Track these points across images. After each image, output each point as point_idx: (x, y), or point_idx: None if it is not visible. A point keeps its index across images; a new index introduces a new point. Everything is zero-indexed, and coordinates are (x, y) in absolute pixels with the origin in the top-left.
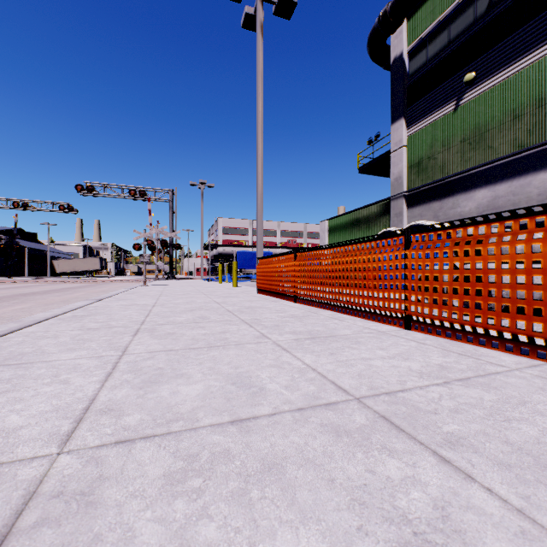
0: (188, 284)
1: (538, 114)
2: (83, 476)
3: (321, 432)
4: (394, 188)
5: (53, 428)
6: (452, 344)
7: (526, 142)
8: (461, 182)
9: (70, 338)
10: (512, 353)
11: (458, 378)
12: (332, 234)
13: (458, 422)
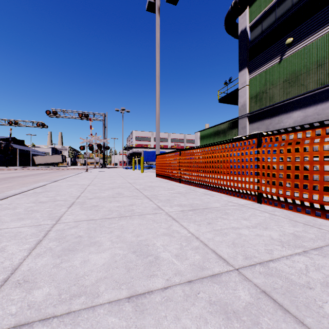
0: (113, 171)
1: None
2: None
3: (211, 313)
4: (241, 111)
5: None
6: (295, 215)
7: (326, 81)
8: (283, 107)
9: (24, 209)
10: None
11: (313, 247)
12: (202, 140)
13: None
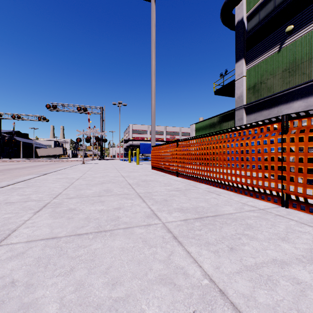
0: (110, 162)
1: None
2: None
3: None
4: (237, 103)
5: None
6: None
7: None
8: (283, 97)
9: None
10: None
11: None
12: (197, 132)
13: None
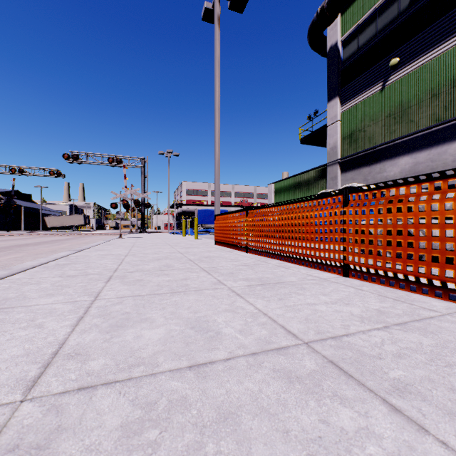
0: (157, 236)
1: (452, 93)
2: (41, 427)
3: (274, 378)
4: (330, 156)
5: (21, 373)
6: (386, 290)
7: (443, 116)
8: (387, 151)
9: (51, 284)
10: (441, 298)
11: (396, 322)
12: (278, 195)
13: (403, 368)
